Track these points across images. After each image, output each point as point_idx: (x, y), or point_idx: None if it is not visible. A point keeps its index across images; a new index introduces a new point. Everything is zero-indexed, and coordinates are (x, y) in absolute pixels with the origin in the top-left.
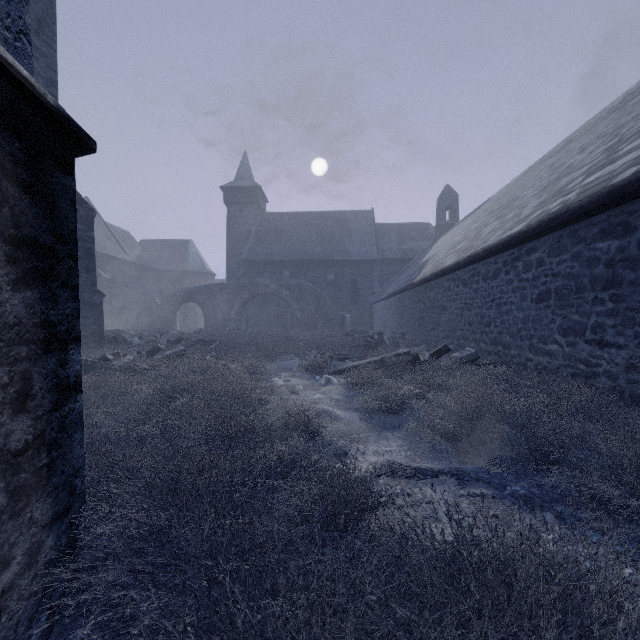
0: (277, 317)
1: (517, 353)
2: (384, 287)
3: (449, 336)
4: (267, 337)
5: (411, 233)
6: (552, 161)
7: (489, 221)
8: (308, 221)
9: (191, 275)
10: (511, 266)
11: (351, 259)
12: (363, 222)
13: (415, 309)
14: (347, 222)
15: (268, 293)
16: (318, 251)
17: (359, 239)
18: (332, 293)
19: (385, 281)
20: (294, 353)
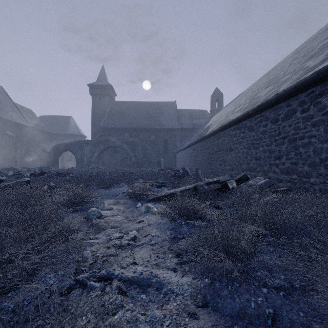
0: (121, 160)
1: (320, 181)
2: (182, 144)
3: (235, 169)
4: (111, 171)
5: (196, 115)
6: (290, 60)
7: (258, 92)
8: (139, 106)
9: (71, 136)
10: (311, 103)
11: (164, 128)
12: (170, 108)
13: (205, 153)
14: (161, 108)
15: (115, 146)
16: (145, 123)
17: (168, 117)
18: (153, 147)
19: (182, 141)
20: (125, 182)
